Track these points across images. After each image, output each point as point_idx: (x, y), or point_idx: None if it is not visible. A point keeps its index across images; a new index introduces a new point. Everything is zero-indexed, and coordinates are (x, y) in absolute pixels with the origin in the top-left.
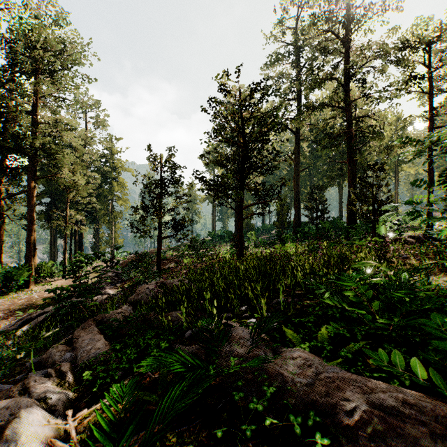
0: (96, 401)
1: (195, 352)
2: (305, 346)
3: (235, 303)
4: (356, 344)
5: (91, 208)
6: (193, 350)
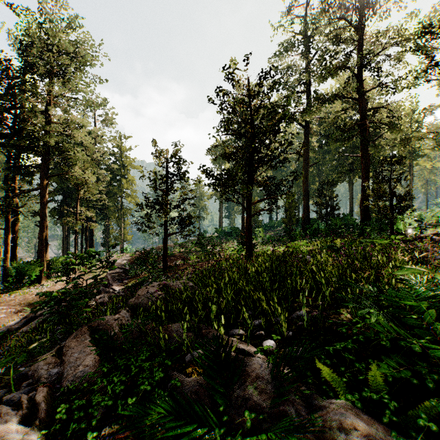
0: None
1: (196, 389)
2: (354, 399)
3: (246, 317)
4: (438, 405)
5: (101, 205)
6: (195, 383)
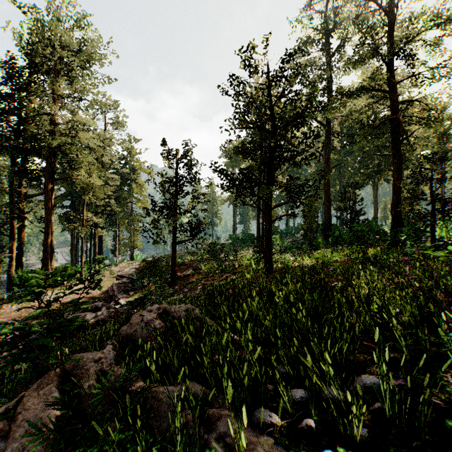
0: None
1: None
2: None
3: (281, 389)
4: None
5: (110, 210)
6: None
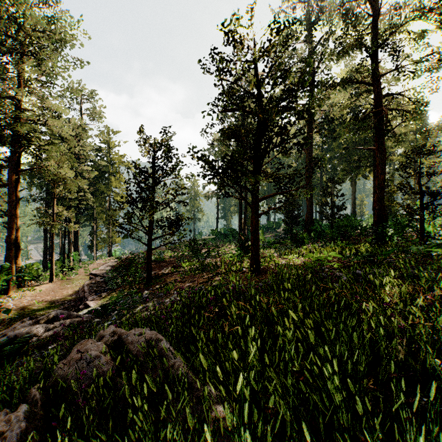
0: None
1: None
2: None
3: None
4: None
5: (86, 205)
6: None
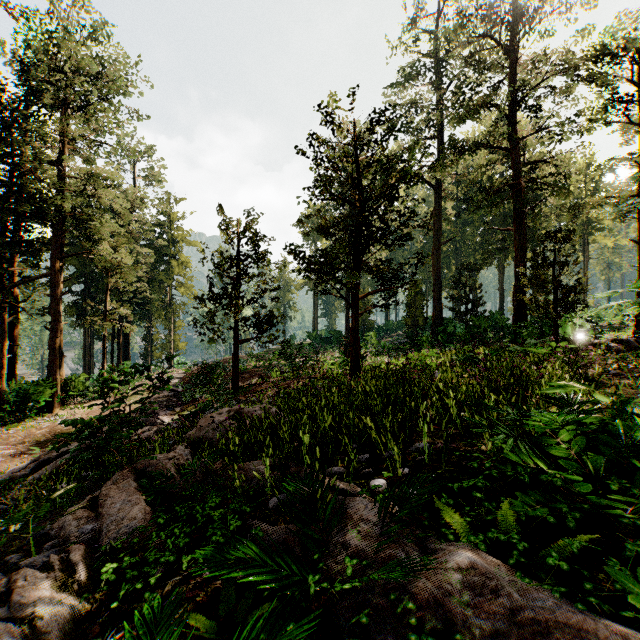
0: (117, 622)
1: (284, 539)
2: (477, 541)
3: (349, 450)
4: (574, 543)
5: (141, 298)
6: (282, 533)
